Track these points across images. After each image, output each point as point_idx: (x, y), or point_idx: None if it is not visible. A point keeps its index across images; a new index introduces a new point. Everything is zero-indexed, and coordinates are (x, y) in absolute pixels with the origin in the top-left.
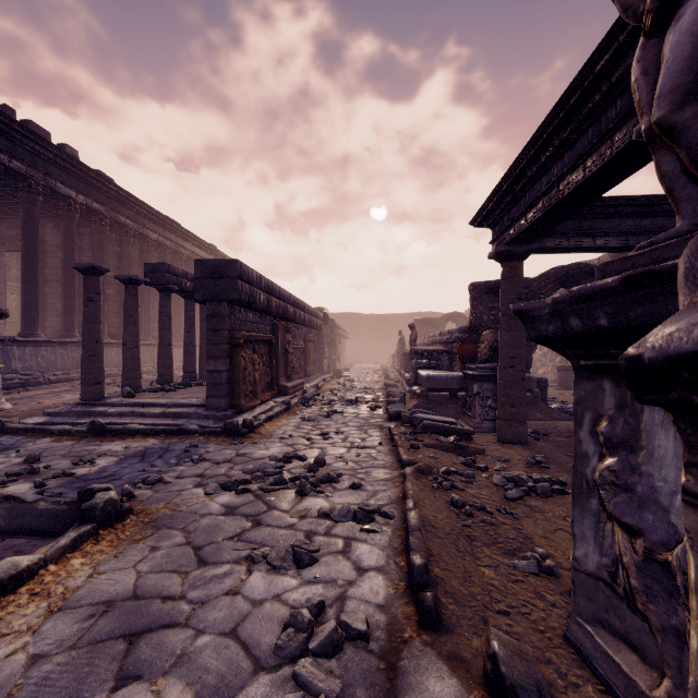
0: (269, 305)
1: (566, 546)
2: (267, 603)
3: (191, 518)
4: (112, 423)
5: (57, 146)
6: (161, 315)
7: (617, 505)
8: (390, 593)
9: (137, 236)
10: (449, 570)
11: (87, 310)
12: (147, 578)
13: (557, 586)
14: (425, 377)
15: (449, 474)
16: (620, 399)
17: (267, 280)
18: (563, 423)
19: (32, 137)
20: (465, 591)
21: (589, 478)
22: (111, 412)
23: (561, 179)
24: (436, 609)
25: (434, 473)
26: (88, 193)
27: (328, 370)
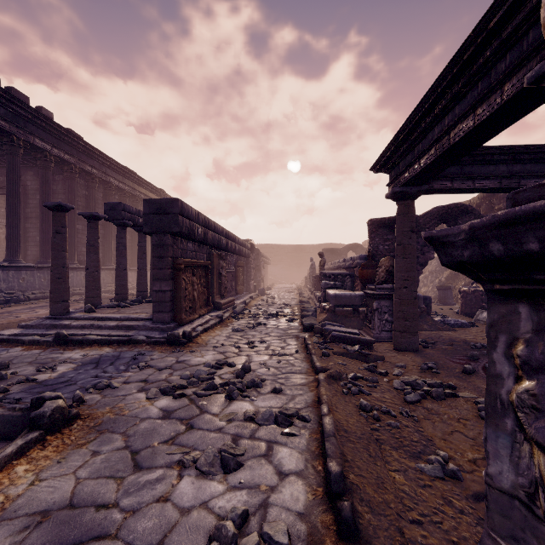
0: (206, 237)
1: (464, 448)
2: (195, 511)
3: (132, 422)
4: (75, 334)
5: (35, 109)
6: (118, 245)
7: (540, 430)
8: (310, 500)
9: (102, 182)
10: (363, 476)
11: (55, 240)
12: (85, 485)
13: (461, 489)
14: (333, 296)
15: (356, 380)
16: (537, 323)
17: (204, 217)
18: (445, 333)
19: (14, 101)
20: (379, 499)
21: (504, 398)
22: (74, 325)
23: (452, 128)
24: (354, 519)
25: (344, 379)
26: (61, 147)
27: (254, 289)
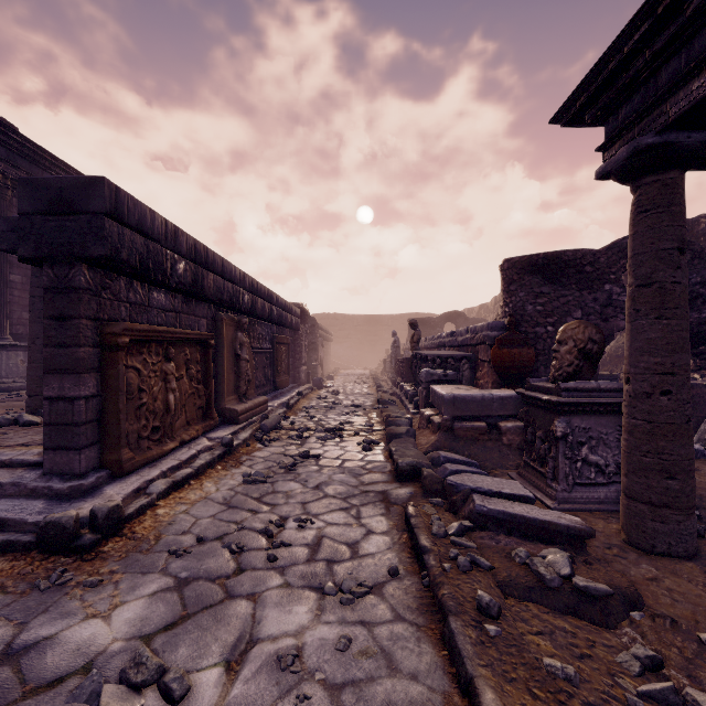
0: (200, 284)
1: None
2: None
3: None
4: None
5: None
6: (33, 301)
7: None
8: None
9: None
10: None
11: None
12: None
13: None
14: (449, 399)
15: None
16: None
17: (195, 242)
18: None
19: None
20: None
21: None
22: None
23: None
24: None
25: None
26: None
27: (307, 379)
